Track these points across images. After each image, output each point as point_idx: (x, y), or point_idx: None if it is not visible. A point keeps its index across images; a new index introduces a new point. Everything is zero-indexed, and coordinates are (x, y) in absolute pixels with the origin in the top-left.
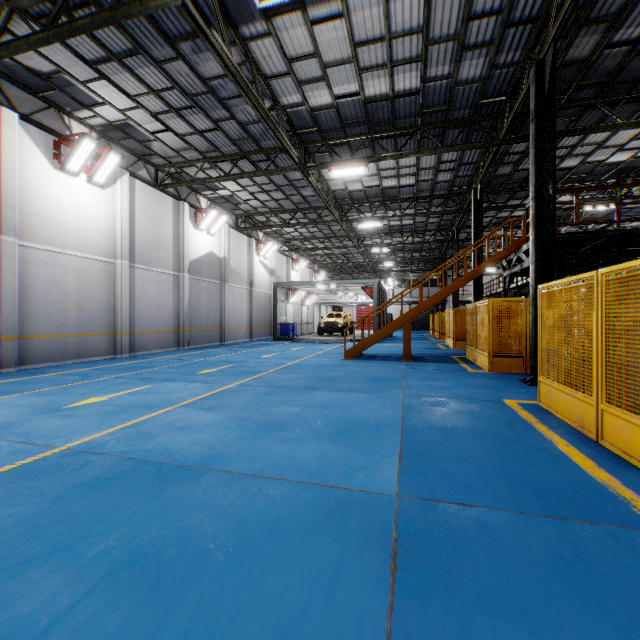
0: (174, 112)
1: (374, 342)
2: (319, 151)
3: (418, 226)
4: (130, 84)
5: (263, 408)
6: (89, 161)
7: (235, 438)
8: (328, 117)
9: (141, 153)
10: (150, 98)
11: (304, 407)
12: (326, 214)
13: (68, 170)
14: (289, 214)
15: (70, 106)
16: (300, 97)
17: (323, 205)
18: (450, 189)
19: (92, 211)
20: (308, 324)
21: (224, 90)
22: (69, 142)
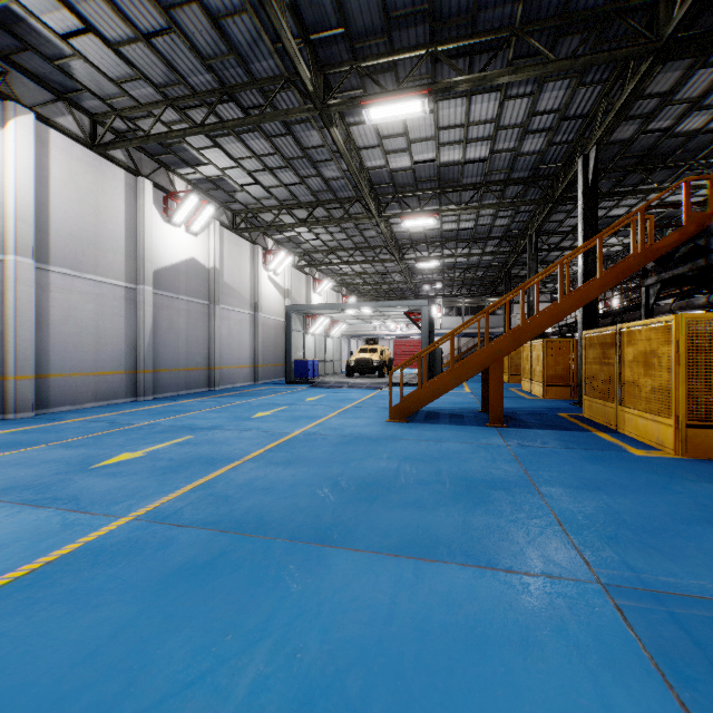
0: None
1: (440, 393)
2: (347, 87)
3: (479, 232)
4: None
5: None
6: None
7: None
8: (362, 2)
9: (61, 87)
10: None
11: None
12: (357, 211)
13: None
14: (306, 210)
15: None
16: None
17: (353, 195)
18: (536, 167)
19: None
20: (334, 361)
21: None
22: None
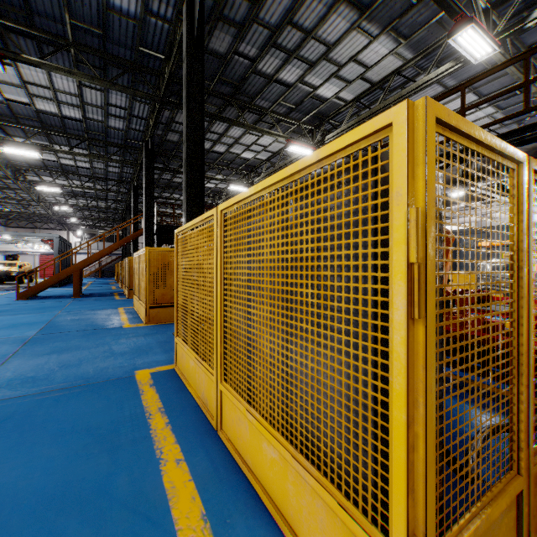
0: None
1: (48, 285)
2: None
3: (100, 195)
4: None
5: None
6: None
7: None
8: None
9: None
10: None
11: None
12: None
13: None
14: None
15: None
16: None
17: None
18: (120, 178)
19: None
20: None
21: None
22: None
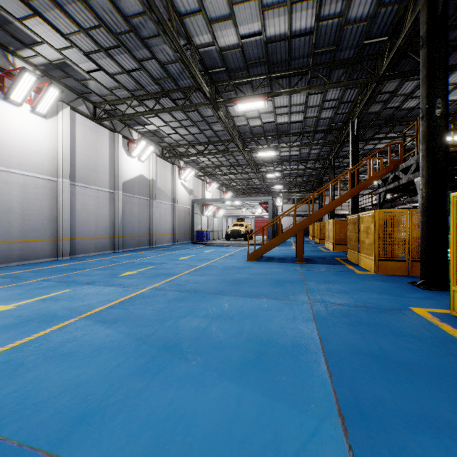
0: (103, 51)
1: (272, 247)
2: (227, 90)
3: (302, 156)
4: (62, 22)
5: (169, 320)
6: (33, 94)
7: (123, 375)
8: (234, 57)
9: (81, 91)
10: (81, 37)
11: (212, 319)
12: (232, 146)
13: (12, 100)
14: (203, 146)
15: (13, 45)
16: (210, 37)
17: (230, 138)
18: (330, 125)
19: (36, 137)
20: (218, 231)
21: (144, 29)
22: (13, 76)
